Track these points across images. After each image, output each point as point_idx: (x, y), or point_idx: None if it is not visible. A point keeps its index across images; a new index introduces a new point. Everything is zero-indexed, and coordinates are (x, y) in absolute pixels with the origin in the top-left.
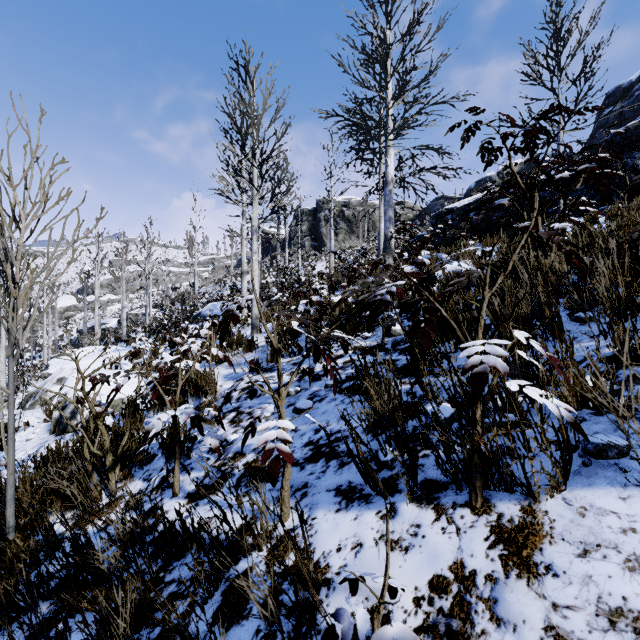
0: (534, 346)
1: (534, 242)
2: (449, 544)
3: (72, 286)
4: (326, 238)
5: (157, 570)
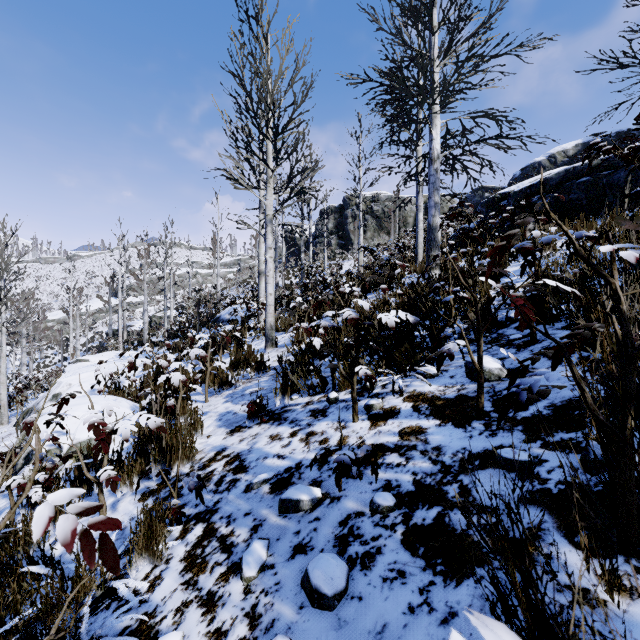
0: None
1: None
2: None
3: (105, 288)
4: (354, 235)
5: None
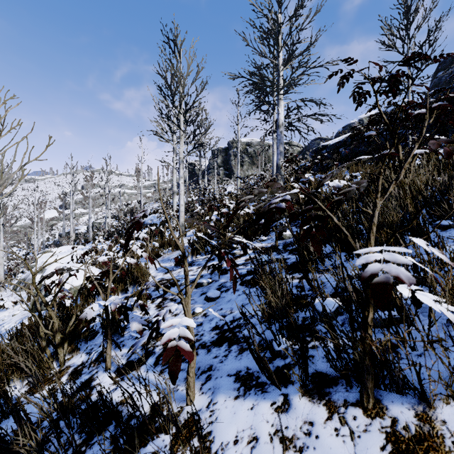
0: (438, 254)
1: (394, 166)
2: (344, 450)
3: (56, 203)
4: (234, 168)
5: (81, 443)
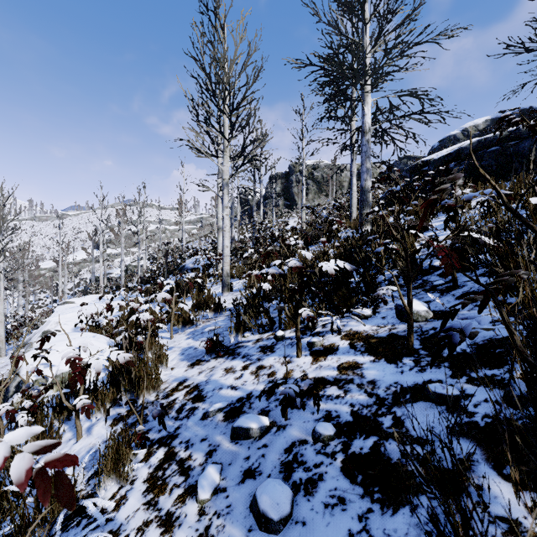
0: None
1: None
2: None
3: (89, 242)
4: (297, 197)
5: None
